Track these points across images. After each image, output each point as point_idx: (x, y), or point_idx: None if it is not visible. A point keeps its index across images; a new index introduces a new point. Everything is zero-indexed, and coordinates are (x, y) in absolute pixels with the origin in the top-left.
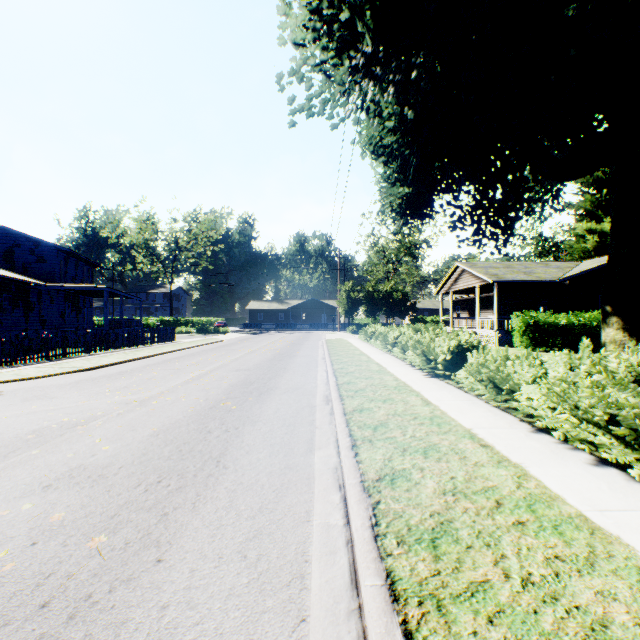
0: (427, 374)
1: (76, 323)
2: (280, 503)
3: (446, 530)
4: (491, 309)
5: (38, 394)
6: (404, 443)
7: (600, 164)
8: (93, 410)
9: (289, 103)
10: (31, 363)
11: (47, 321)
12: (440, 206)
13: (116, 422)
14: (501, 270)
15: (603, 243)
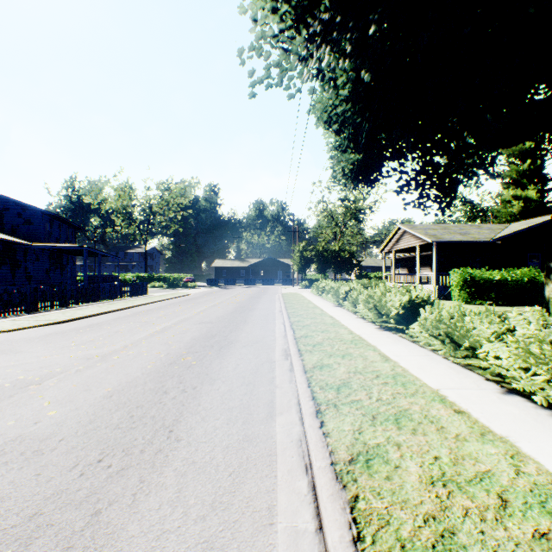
0: (379, 327)
1: (60, 279)
2: (237, 494)
3: (451, 549)
4: (428, 266)
5: (4, 348)
6: (372, 408)
7: (541, 129)
8: (52, 366)
9: (249, 75)
10: (10, 316)
11: (33, 277)
12: (386, 172)
13: (72, 380)
14: (439, 231)
15: (527, 208)
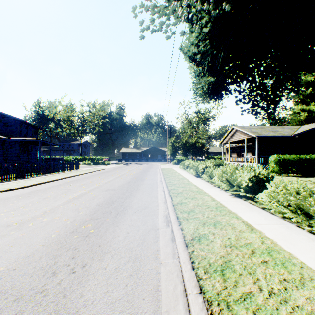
0: (231, 194)
1: (27, 159)
2: None
3: None
4: (250, 152)
5: None
6: (271, 312)
7: None
8: None
9: (140, 24)
10: None
11: (8, 158)
12: (229, 91)
13: None
14: (259, 130)
15: (309, 116)
